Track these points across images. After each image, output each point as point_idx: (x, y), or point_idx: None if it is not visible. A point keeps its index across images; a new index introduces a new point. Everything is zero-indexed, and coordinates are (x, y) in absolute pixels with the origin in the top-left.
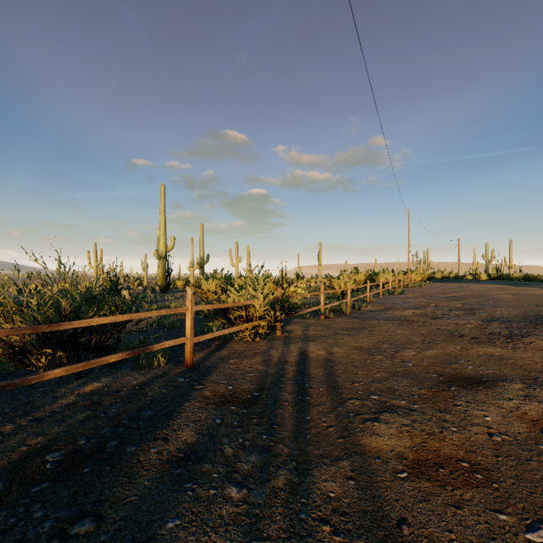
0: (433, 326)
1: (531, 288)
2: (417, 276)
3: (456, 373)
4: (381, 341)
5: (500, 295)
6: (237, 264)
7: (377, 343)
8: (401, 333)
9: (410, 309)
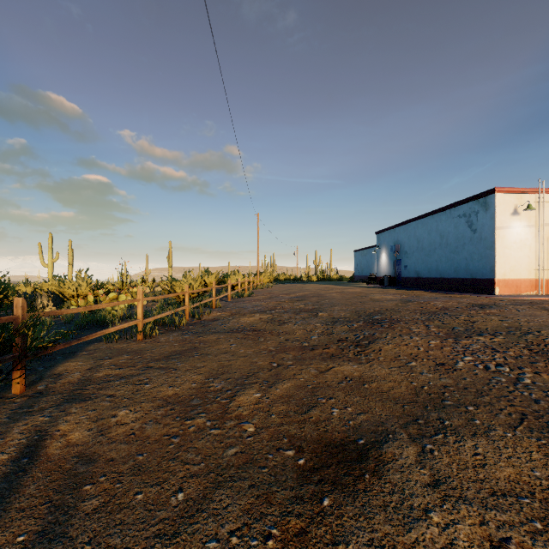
0: (282, 335)
1: (348, 286)
2: (266, 278)
3: (322, 436)
4: (213, 375)
5: (331, 294)
6: (51, 263)
7: (206, 381)
8: (244, 353)
9: (257, 314)
